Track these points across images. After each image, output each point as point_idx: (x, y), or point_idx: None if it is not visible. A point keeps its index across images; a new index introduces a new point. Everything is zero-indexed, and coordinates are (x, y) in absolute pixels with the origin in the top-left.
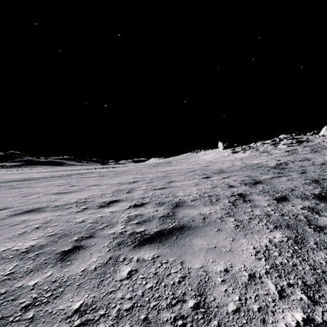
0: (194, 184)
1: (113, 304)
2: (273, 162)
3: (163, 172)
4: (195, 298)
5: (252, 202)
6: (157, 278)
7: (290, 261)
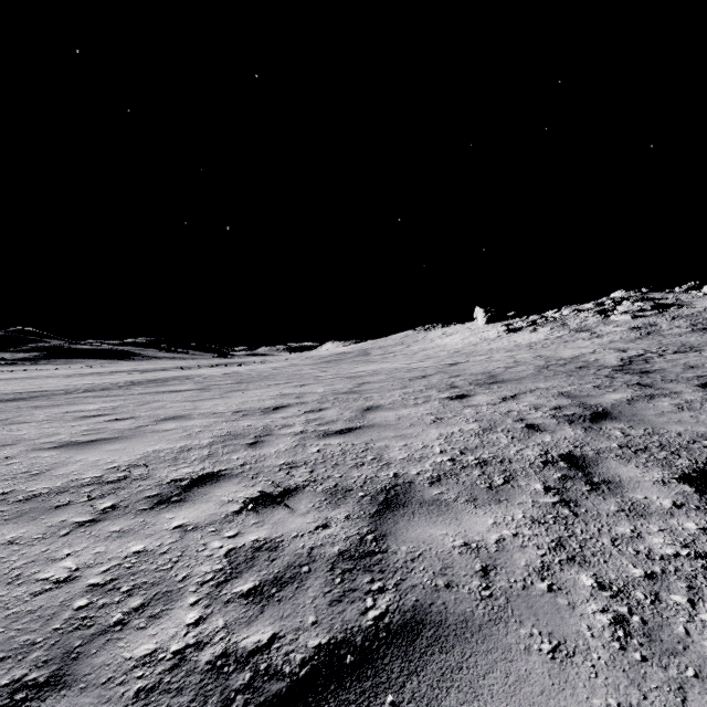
0: (430, 417)
1: None
2: (610, 354)
3: (350, 381)
4: None
5: (618, 489)
6: None
7: None
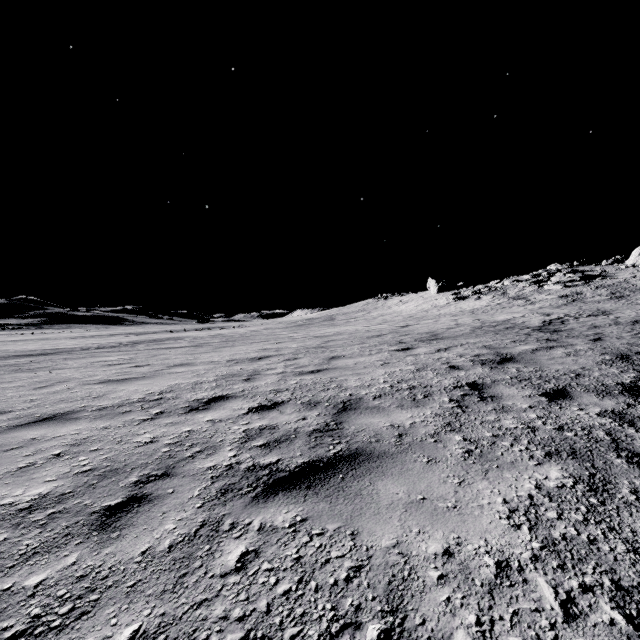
0: (380, 362)
1: (203, 632)
2: (535, 318)
3: (318, 339)
4: (382, 618)
5: (498, 400)
6: (301, 570)
7: (584, 533)
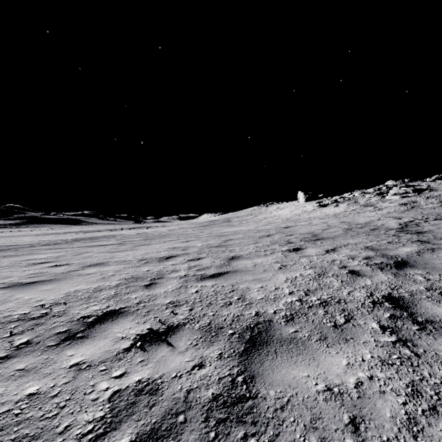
0: (277, 264)
1: None
2: (390, 221)
3: (219, 238)
4: None
5: None
6: None
7: None
